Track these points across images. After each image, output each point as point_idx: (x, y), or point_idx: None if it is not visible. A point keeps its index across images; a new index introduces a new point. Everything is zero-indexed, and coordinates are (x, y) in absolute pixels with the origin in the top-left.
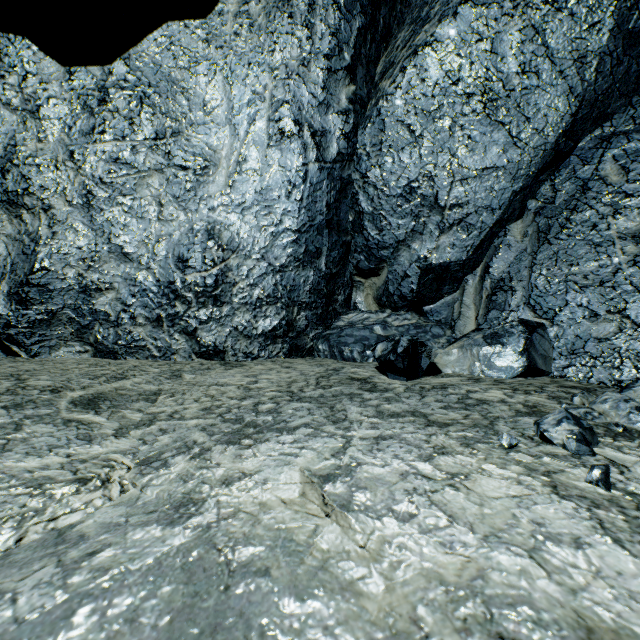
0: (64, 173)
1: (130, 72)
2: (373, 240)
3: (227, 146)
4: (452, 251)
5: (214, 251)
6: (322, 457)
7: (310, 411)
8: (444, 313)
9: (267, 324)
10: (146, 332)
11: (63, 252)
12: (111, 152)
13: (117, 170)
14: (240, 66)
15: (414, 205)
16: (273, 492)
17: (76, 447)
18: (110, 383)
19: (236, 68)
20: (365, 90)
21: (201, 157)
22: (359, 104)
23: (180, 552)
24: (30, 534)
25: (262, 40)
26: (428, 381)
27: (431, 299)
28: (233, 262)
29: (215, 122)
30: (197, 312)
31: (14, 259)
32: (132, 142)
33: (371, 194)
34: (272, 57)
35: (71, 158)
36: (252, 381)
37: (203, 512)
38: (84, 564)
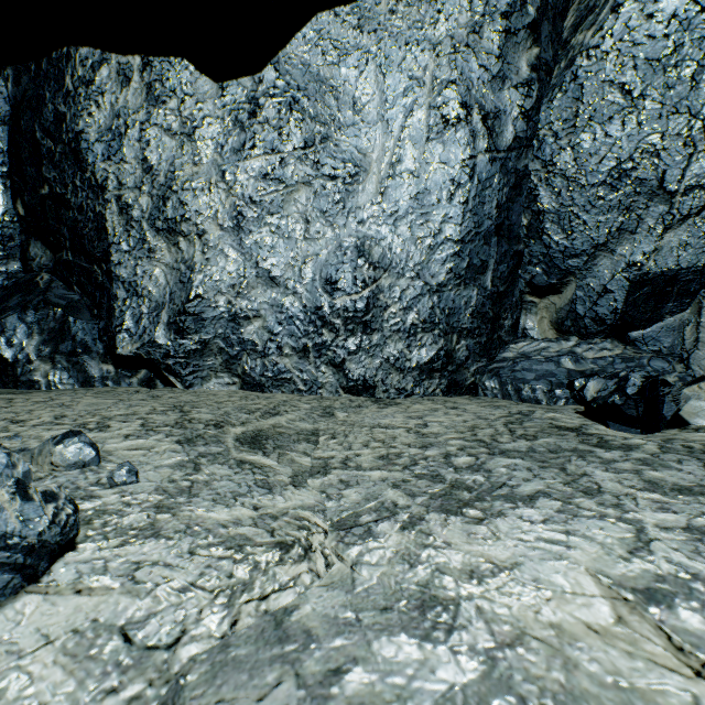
0: (216, 195)
1: (279, 77)
2: (557, 247)
3: (378, 147)
4: (683, 253)
5: (364, 270)
6: (614, 554)
7: (533, 472)
8: (666, 340)
9: (422, 355)
10: (292, 363)
11: (215, 279)
12: (260, 168)
13: (266, 187)
14: (395, 49)
15: (624, 194)
16: (562, 607)
17: (259, 497)
18: (266, 419)
19: (391, 52)
20: (550, 52)
21: (350, 163)
22: (543, 71)
23: (471, 701)
24: (243, 616)
25: (422, 12)
26: (683, 437)
27: (643, 322)
28: (384, 282)
29: (365, 121)
30: (345, 341)
31: (172, 288)
32: (281, 154)
33: (557, 186)
34: (434, 30)
35: (223, 179)
36: (420, 424)
37: (465, 625)
38: (334, 691)
